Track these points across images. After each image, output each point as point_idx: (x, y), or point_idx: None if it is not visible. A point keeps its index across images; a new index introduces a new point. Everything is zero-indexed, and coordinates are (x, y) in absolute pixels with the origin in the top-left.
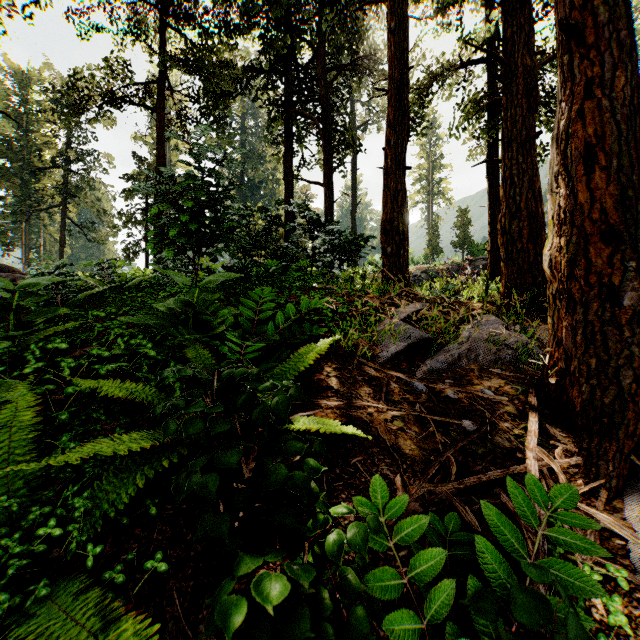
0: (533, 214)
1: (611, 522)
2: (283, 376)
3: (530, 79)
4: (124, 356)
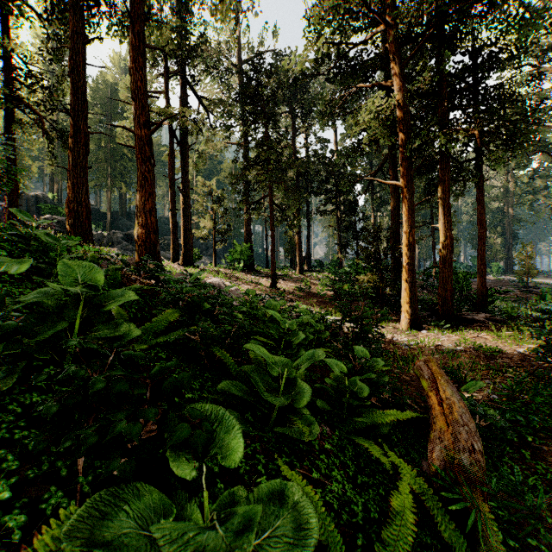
0: (88, 206)
1: None
2: (94, 263)
3: (87, 139)
4: (15, 252)
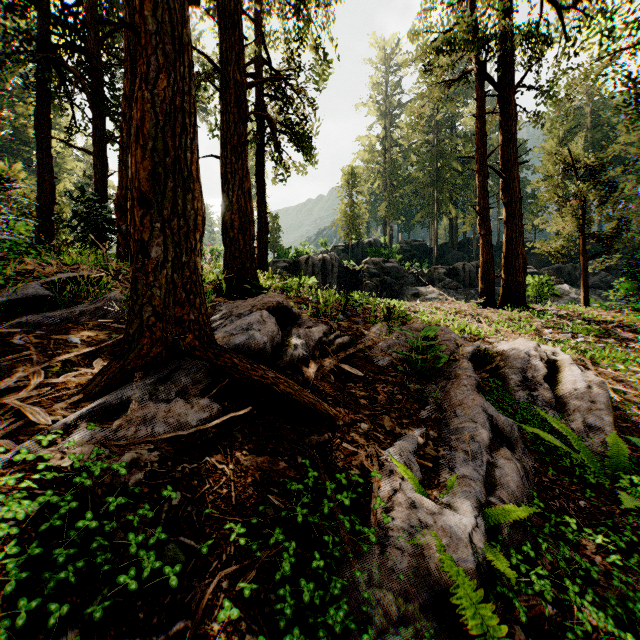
0: (243, 209)
1: (36, 411)
2: None
3: (240, 93)
4: None
